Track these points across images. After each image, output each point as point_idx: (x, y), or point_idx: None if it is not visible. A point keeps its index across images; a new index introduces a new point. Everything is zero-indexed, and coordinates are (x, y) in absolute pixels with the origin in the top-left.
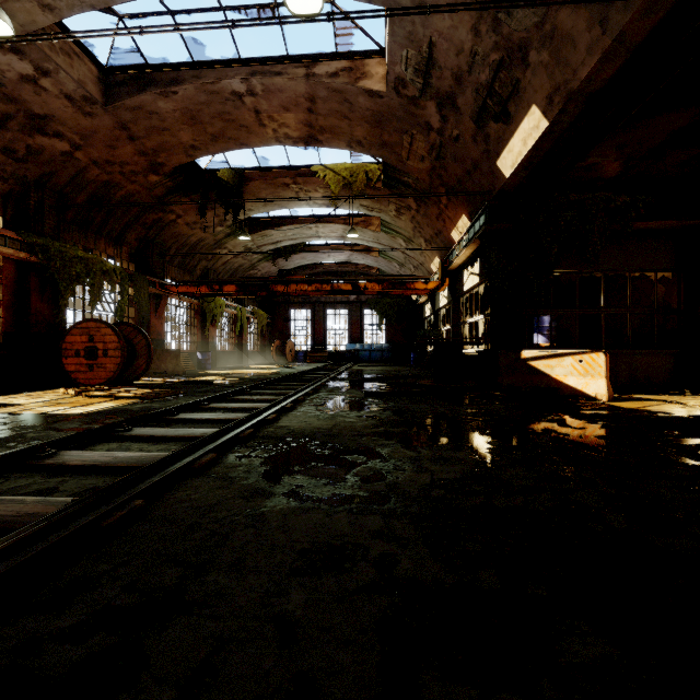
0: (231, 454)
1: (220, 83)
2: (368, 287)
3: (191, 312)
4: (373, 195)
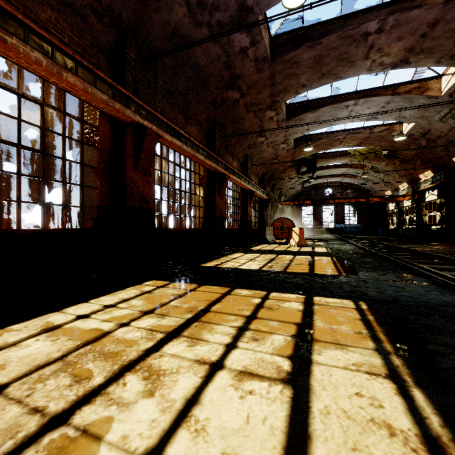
0: None
1: (335, 137)
2: (373, 200)
3: None
4: (393, 170)
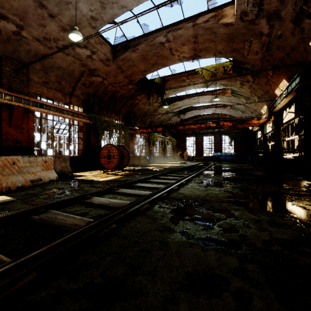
0: (156, 205)
1: (155, 40)
2: (224, 124)
3: (145, 140)
4: (227, 77)
